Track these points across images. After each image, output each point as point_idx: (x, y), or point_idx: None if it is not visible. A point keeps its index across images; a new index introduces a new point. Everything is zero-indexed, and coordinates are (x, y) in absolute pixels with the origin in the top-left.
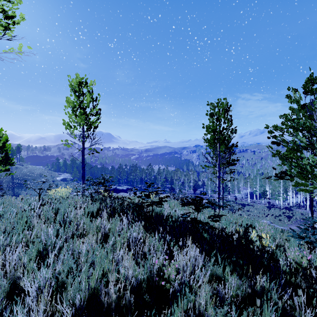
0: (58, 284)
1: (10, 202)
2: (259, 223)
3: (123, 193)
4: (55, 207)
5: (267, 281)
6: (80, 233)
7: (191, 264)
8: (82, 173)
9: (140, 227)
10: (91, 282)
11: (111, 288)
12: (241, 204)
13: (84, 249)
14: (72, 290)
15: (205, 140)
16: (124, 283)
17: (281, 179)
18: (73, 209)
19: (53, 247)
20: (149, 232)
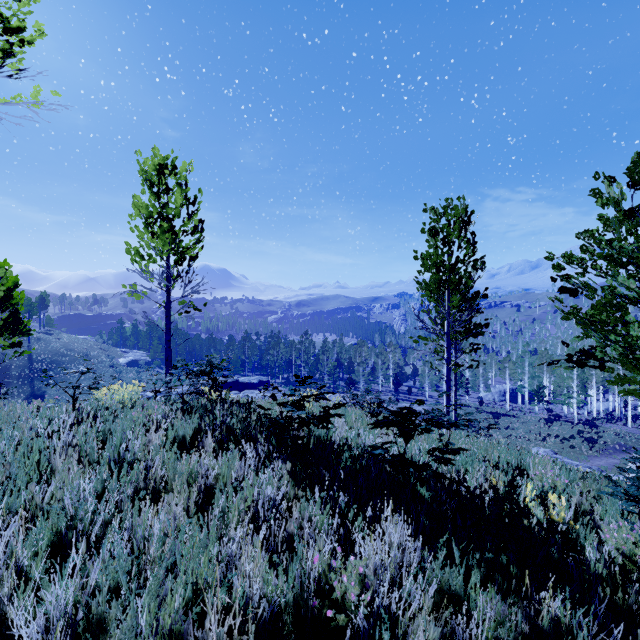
0: (90, 620)
1: (11, 417)
2: (534, 459)
3: (251, 391)
4: (103, 428)
5: (566, 607)
6: (153, 487)
7: (394, 564)
8: (167, 353)
9: (284, 472)
10: (166, 616)
11: (214, 618)
12: (492, 413)
13: (158, 530)
14: (121, 635)
15: (420, 284)
16: (243, 611)
17: (580, 365)
18: (140, 433)
19: (90, 524)
20: (301, 487)
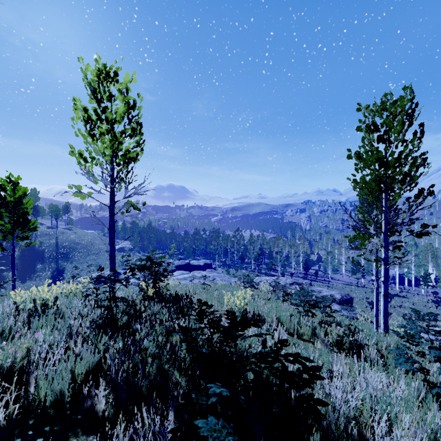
0: None
1: None
2: None
3: (198, 271)
4: None
5: None
6: None
7: None
8: (110, 249)
9: None
10: None
11: None
12: None
13: None
14: None
15: (357, 182)
16: None
17: None
18: None
19: None
20: None
